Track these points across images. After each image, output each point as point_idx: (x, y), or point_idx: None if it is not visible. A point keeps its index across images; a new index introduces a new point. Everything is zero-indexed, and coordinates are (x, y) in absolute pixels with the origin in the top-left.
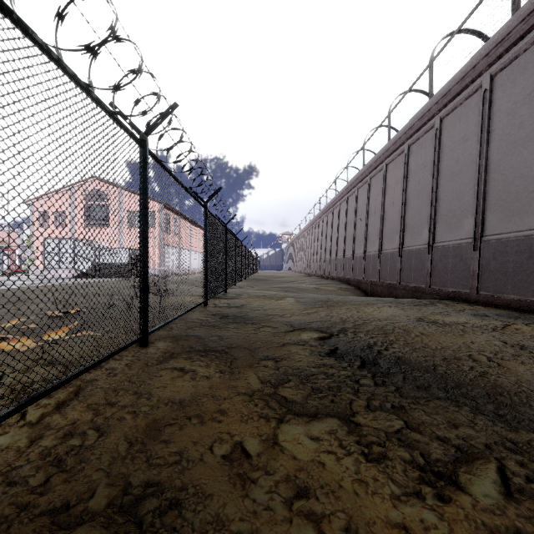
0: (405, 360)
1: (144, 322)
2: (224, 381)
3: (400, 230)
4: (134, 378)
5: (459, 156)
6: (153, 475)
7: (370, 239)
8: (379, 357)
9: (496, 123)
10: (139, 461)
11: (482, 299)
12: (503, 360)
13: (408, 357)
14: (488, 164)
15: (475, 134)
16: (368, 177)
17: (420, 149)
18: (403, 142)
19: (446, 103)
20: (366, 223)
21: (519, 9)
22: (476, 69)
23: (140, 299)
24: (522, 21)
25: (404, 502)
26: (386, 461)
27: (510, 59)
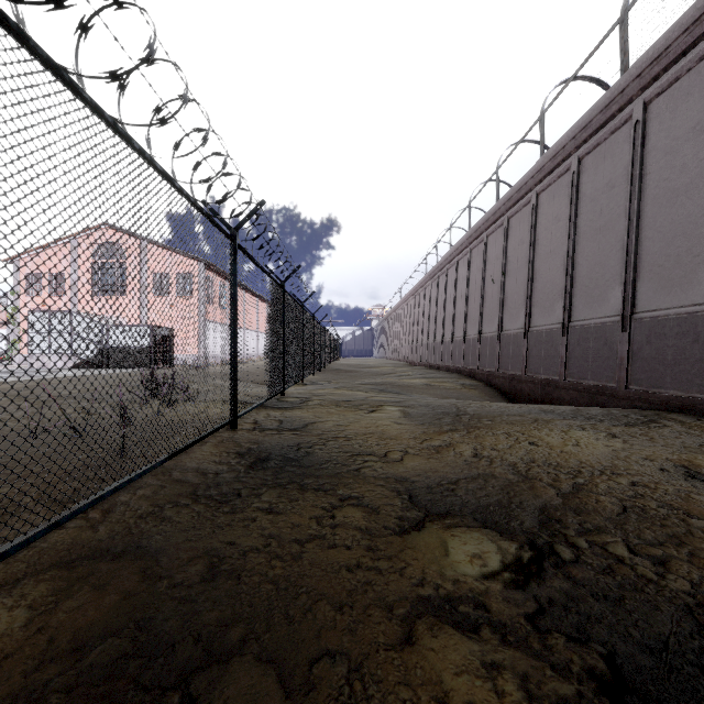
0: None
1: None
2: None
3: (565, 294)
4: None
5: (686, 160)
6: None
7: (508, 310)
8: None
9: None
10: None
11: None
12: None
13: None
14: None
15: None
16: (505, 216)
17: (603, 161)
18: (569, 153)
19: (658, 74)
20: (502, 286)
21: None
22: None
23: None
24: None
25: None
26: None
27: None
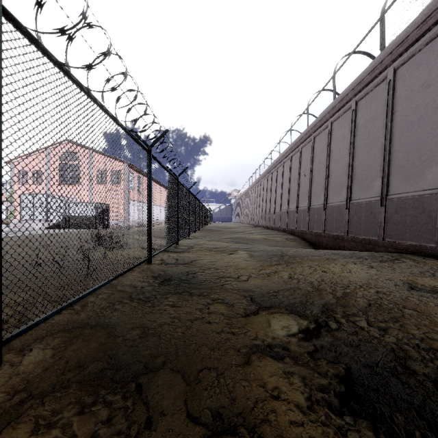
0: None
1: None
2: None
3: (348, 184)
4: None
5: (418, 104)
6: None
7: (314, 193)
8: None
9: None
10: None
11: None
12: None
13: None
14: None
15: None
16: (312, 136)
17: (370, 103)
18: (350, 98)
19: (402, 52)
20: (310, 178)
21: None
22: None
23: None
24: None
25: None
26: None
27: None
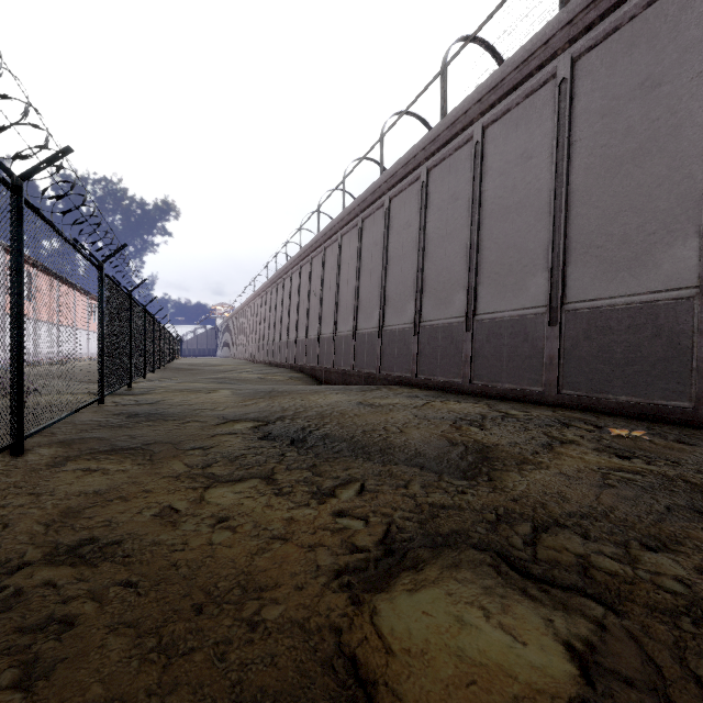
0: (330, 435)
1: (19, 423)
2: (145, 470)
3: (355, 311)
4: (21, 483)
5: (404, 240)
6: (84, 534)
7: (324, 318)
8: (309, 435)
9: (431, 216)
10: (65, 531)
11: (420, 383)
12: (406, 428)
13: (334, 433)
14: (425, 253)
15: (416, 222)
16: (323, 246)
17: (373, 226)
18: (357, 214)
19: (394, 184)
20: (321, 300)
21: (445, 117)
22: (416, 159)
23: (12, 394)
24: (447, 128)
25: (296, 509)
26: (290, 493)
27: (440, 159)
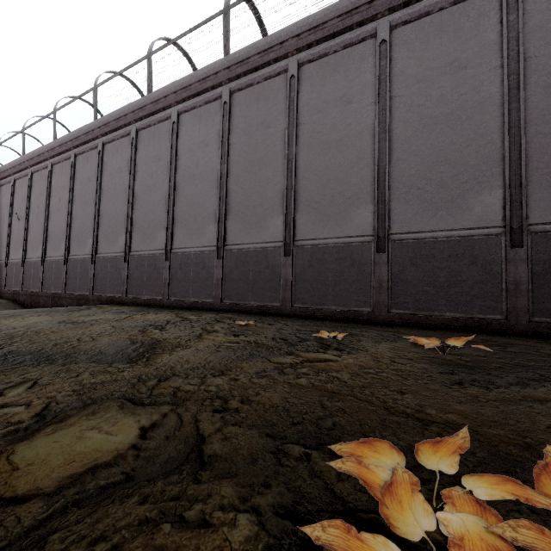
0: (15, 351)
1: None
2: None
3: (67, 238)
4: None
5: (116, 182)
6: None
7: (31, 242)
8: None
9: (140, 167)
10: None
11: (130, 301)
12: (99, 336)
13: (21, 349)
14: (135, 196)
15: (127, 169)
16: (29, 170)
17: (87, 163)
18: (70, 148)
19: (107, 132)
20: (27, 223)
21: (150, 93)
22: (127, 118)
23: None
24: (152, 103)
25: None
26: None
27: (147, 125)
